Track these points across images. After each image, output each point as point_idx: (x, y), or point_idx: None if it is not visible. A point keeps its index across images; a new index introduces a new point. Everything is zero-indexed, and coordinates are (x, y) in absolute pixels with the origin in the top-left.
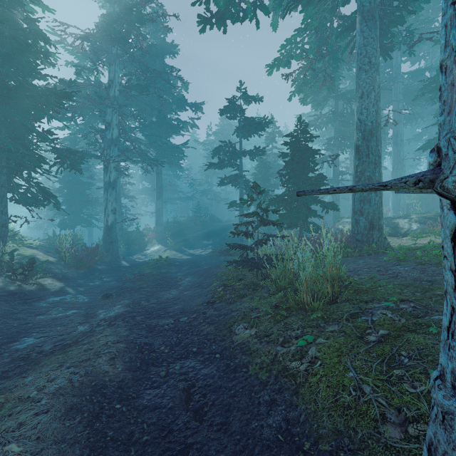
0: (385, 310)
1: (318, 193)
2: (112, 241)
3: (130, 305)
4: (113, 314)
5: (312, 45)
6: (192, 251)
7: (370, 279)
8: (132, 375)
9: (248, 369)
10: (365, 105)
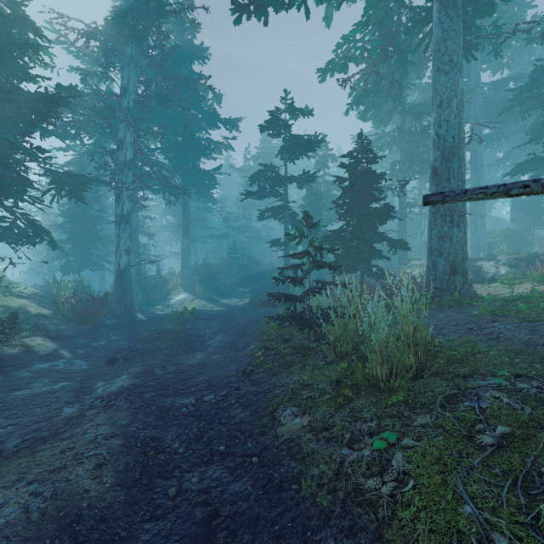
0: (497, 391)
1: (481, 195)
2: (125, 289)
3: (139, 375)
4: (115, 389)
5: (375, 45)
6: (225, 300)
7: (464, 343)
8: (125, 494)
9: (300, 486)
10: (445, 116)
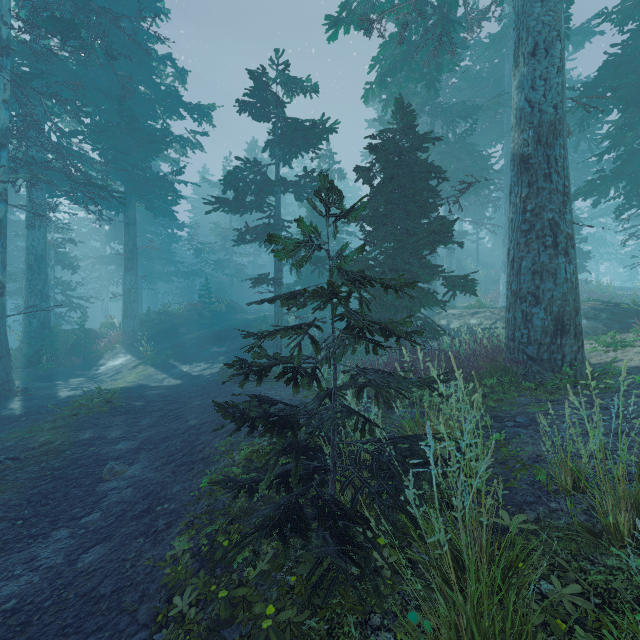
0: None
1: None
2: None
3: None
4: None
5: None
6: (186, 366)
7: None
8: None
9: None
10: (542, 71)
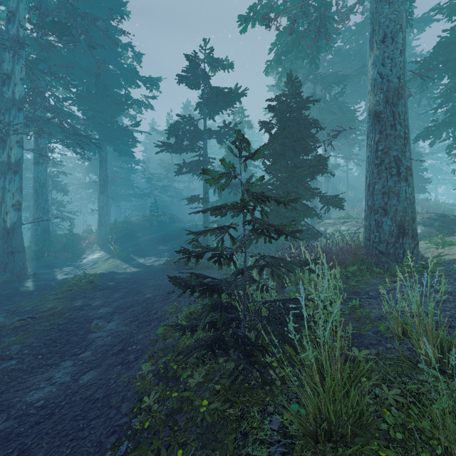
0: None
1: None
2: (12, 251)
3: None
4: None
5: None
6: (142, 259)
7: None
8: None
9: None
10: (389, 53)
